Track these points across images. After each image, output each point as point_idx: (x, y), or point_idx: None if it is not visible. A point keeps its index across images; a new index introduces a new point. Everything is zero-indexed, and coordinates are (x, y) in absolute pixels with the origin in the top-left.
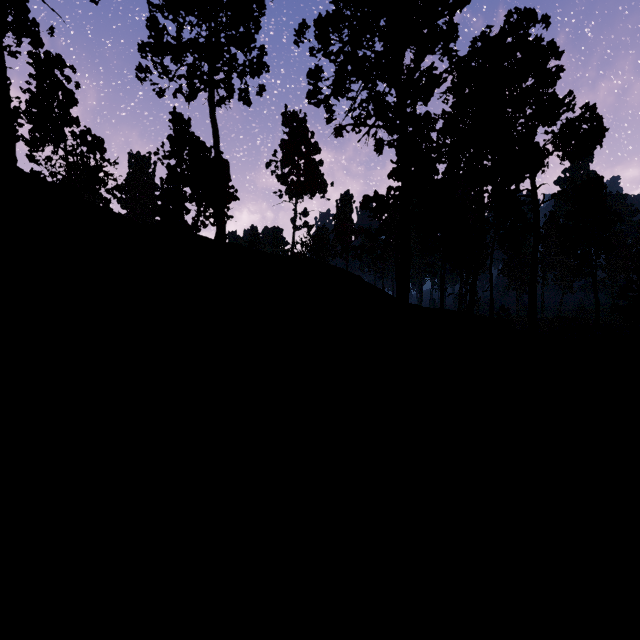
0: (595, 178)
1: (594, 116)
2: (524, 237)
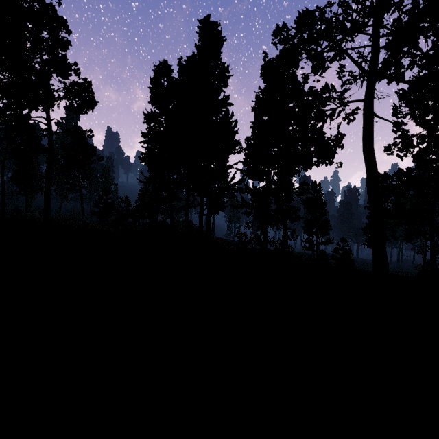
0: (90, 129)
1: (91, 89)
2: (38, 155)
